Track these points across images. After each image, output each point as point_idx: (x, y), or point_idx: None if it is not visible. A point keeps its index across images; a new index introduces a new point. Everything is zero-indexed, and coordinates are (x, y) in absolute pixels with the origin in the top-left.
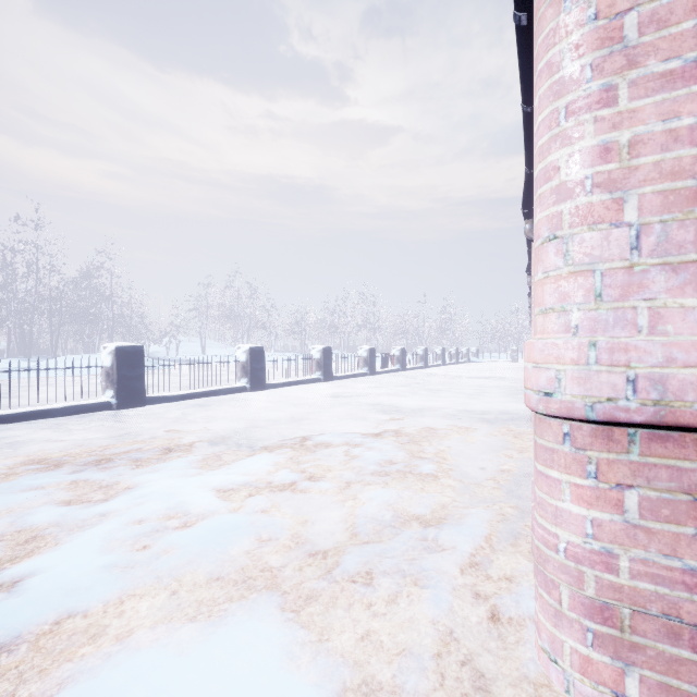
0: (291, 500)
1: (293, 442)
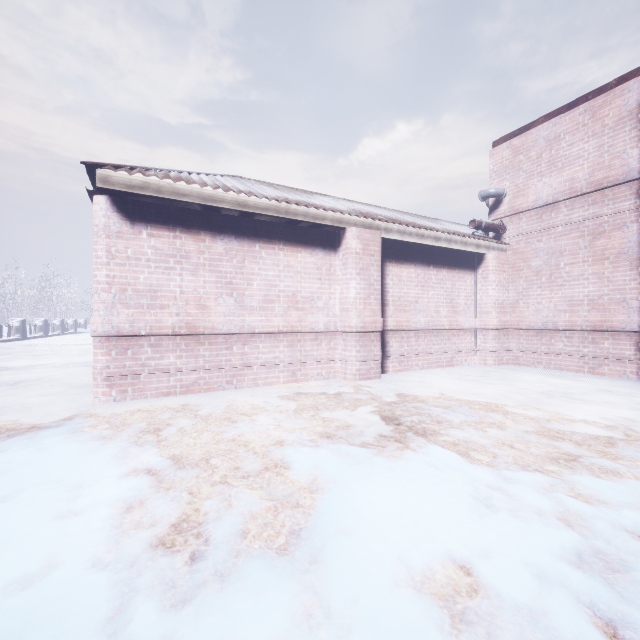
0: None
1: None
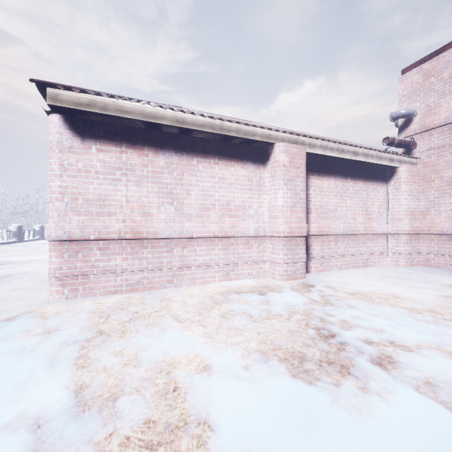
0: None
1: None
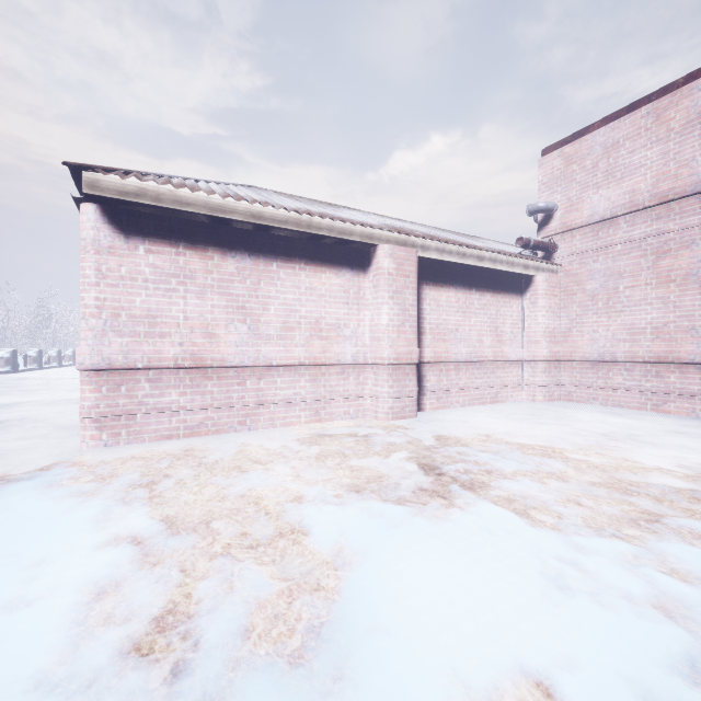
0: None
1: None
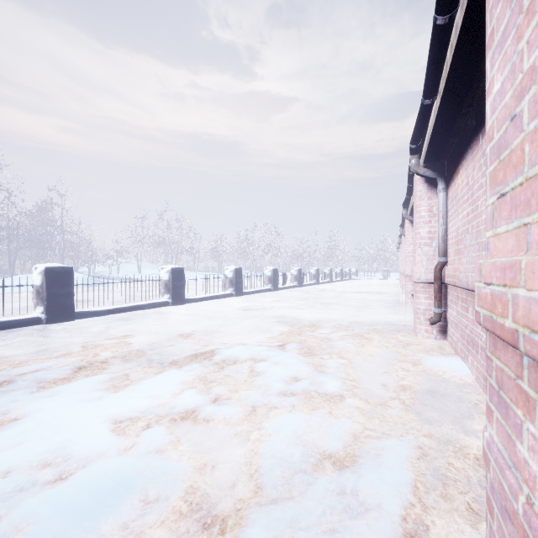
0: (192, 431)
1: (203, 357)
